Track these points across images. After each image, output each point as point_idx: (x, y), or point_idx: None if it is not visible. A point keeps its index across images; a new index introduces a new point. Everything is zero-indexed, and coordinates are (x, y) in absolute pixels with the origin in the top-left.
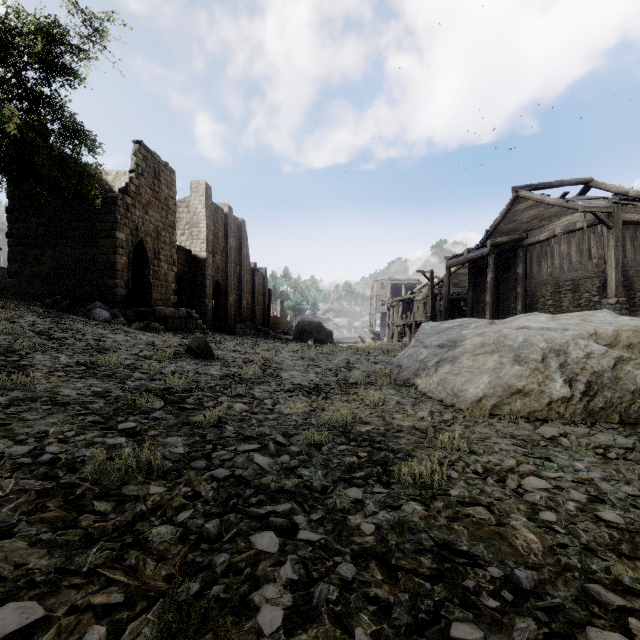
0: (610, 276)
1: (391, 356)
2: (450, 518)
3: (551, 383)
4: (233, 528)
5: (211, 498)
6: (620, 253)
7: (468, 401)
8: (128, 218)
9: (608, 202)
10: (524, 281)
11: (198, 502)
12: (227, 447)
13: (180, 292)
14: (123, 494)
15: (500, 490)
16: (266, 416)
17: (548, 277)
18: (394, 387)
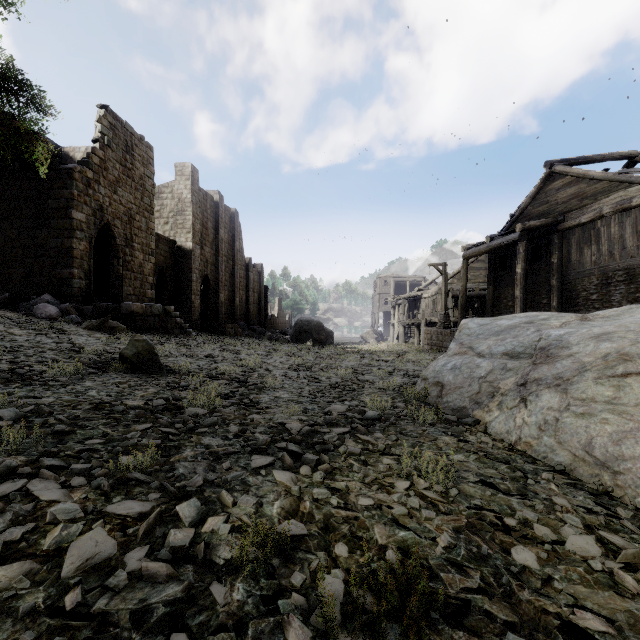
0: None
1: (406, 361)
2: None
3: None
4: None
5: None
6: None
7: None
8: (89, 195)
9: None
10: (560, 272)
11: None
12: None
13: (162, 287)
14: None
15: None
16: (149, 595)
17: (592, 266)
18: (445, 426)
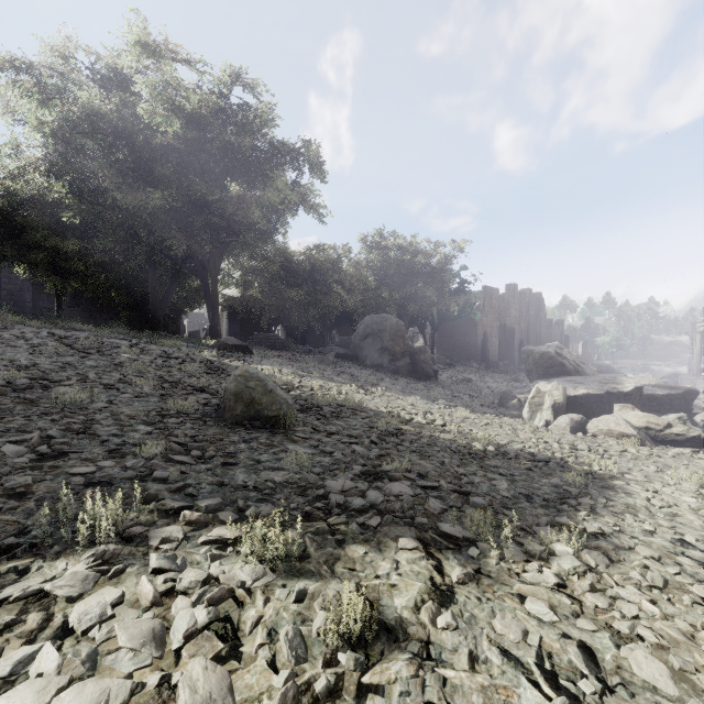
0: None
1: None
2: None
3: None
4: None
5: None
6: None
7: None
8: (481, 323)
9: None
10: None
11: None
12: None
13: (499, 349)
14: None
15: None
16: None
17: None
18: None
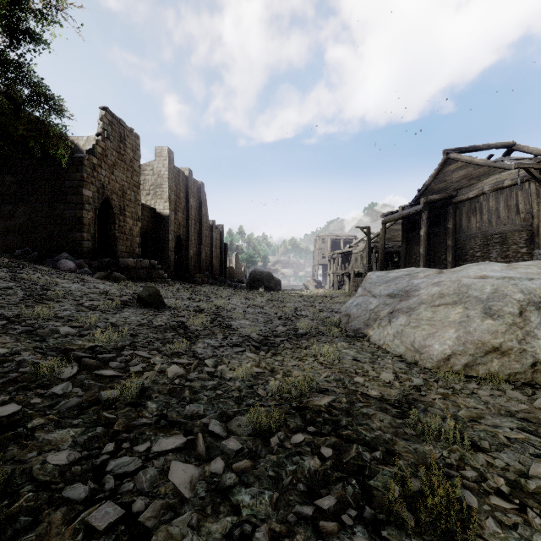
0: None
1: (334, 303)
2: None
3: (534, 340)
4: None
5: None
6: None
7: (434, 359)
8: (94, 177)
9: (534, 161)
10: (454, 235)
11: None
12: (137, 444)
13: (145, 245)
14: None
15: None
16: (204, 383)
17: (477, 231)
18: (345, 338)
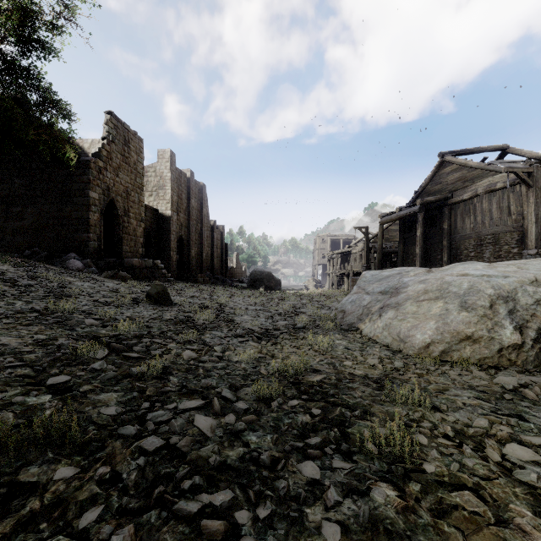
0: (530, 230)
1: (333, 301)
2: (434, 511)
3: (501, 330)
4: (152, 537)
5: (133, 483)
6: (539, 209)
7: (416, 347)
8: (100, 179)
9: (525, 165)
10: (449, 235)
11: (114, 490)
12: (167, 404)
13: (148, 245)
14: (18, 482)
15: (482, 463)
16: (214, 364)
17: (471, 232)
18: (340, 331)
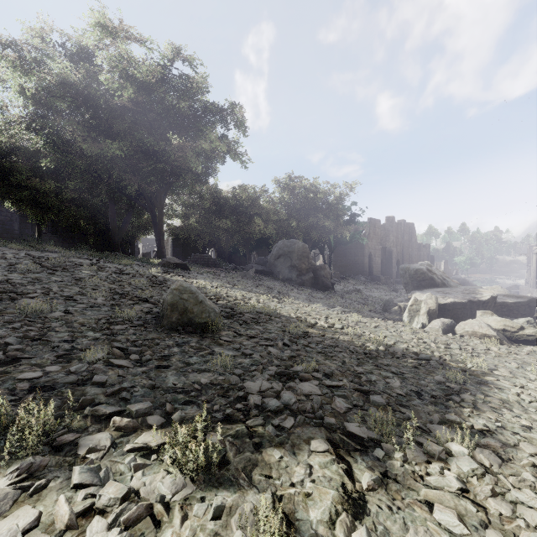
0: None
1: None
2: None
3: None
4: None
5: None
6: None
7: None
8: (367, 246)
9: None
10: None
11: None
12: None
13: (381, 266)
14: None
15: None
16: None
17: None
18: None
